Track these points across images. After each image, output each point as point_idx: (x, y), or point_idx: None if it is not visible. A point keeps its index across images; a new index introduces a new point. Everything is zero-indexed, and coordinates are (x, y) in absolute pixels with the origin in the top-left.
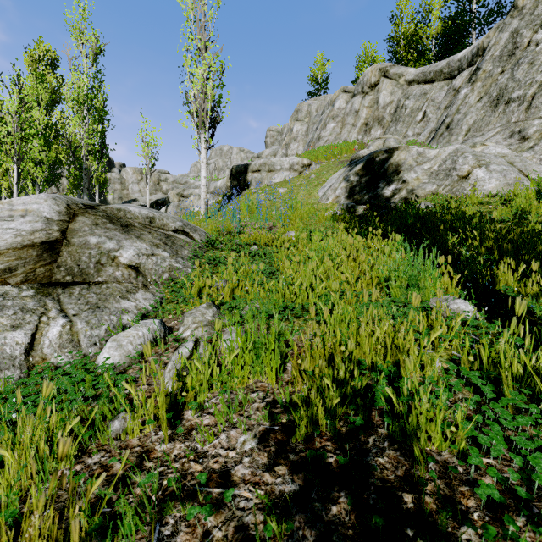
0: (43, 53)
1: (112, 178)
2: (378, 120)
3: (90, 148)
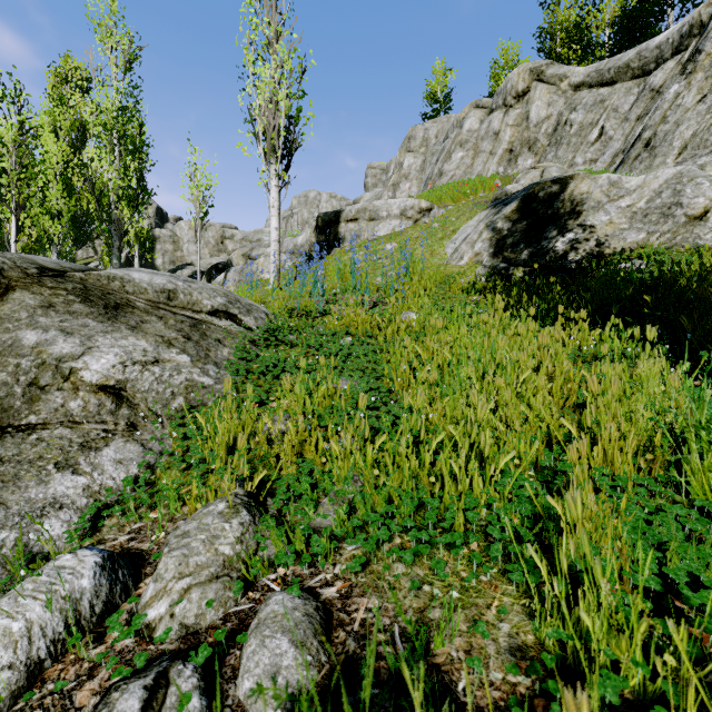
0: (71, 72)
1: (161, 235)
2: (528, 144)
3: (121, 192)
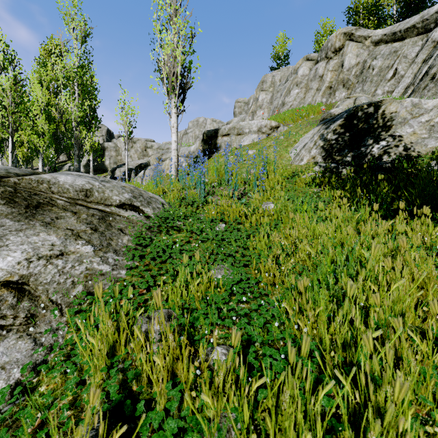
0: (54, 47)
1: (108, 146)
2: (342, 83)
3: (79, 120)
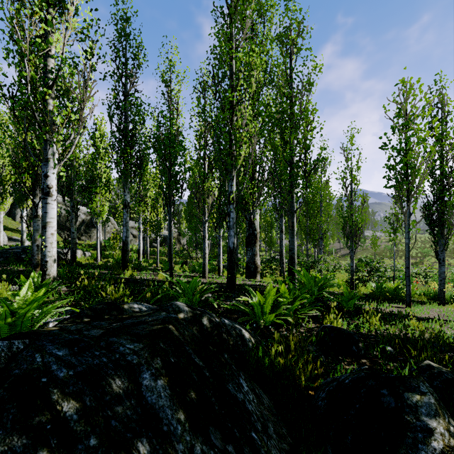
0: None
1: None
2: None
3: None
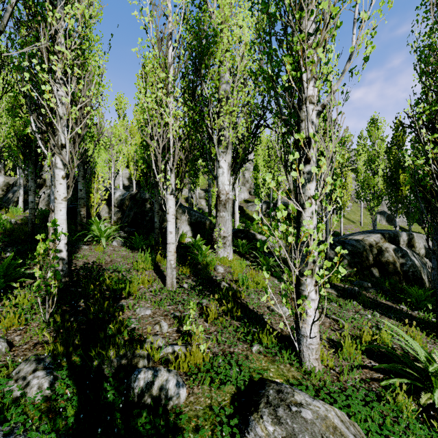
0: None
1: None
2: None
3: None
